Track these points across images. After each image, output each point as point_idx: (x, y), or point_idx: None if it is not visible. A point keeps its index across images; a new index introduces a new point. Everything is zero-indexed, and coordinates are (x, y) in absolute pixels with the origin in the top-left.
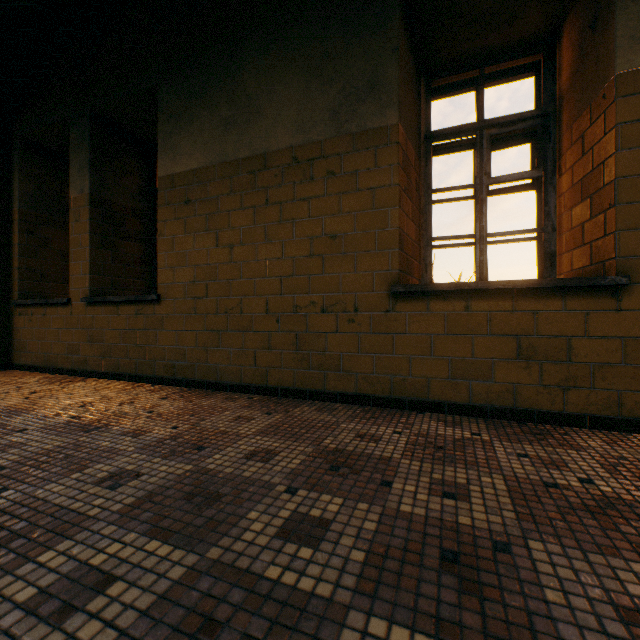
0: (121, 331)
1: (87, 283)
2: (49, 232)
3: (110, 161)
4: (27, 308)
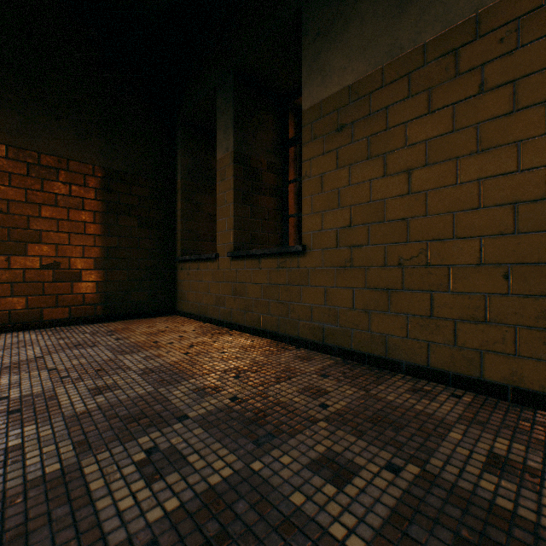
0: (262, 285)
1: (231, 238)
2: (200, 198)
3: (249, 118)
4: (186, 263)
